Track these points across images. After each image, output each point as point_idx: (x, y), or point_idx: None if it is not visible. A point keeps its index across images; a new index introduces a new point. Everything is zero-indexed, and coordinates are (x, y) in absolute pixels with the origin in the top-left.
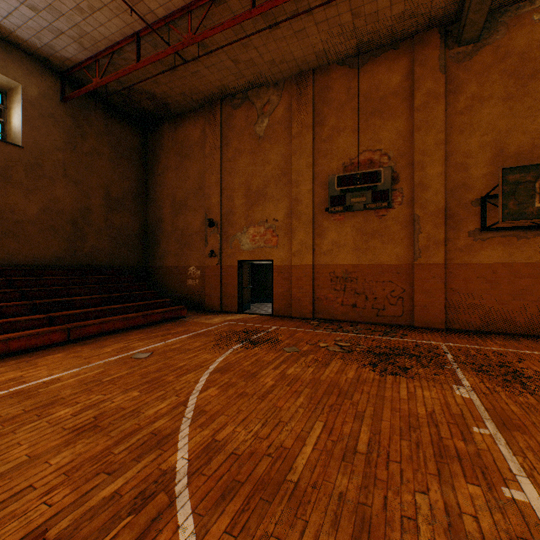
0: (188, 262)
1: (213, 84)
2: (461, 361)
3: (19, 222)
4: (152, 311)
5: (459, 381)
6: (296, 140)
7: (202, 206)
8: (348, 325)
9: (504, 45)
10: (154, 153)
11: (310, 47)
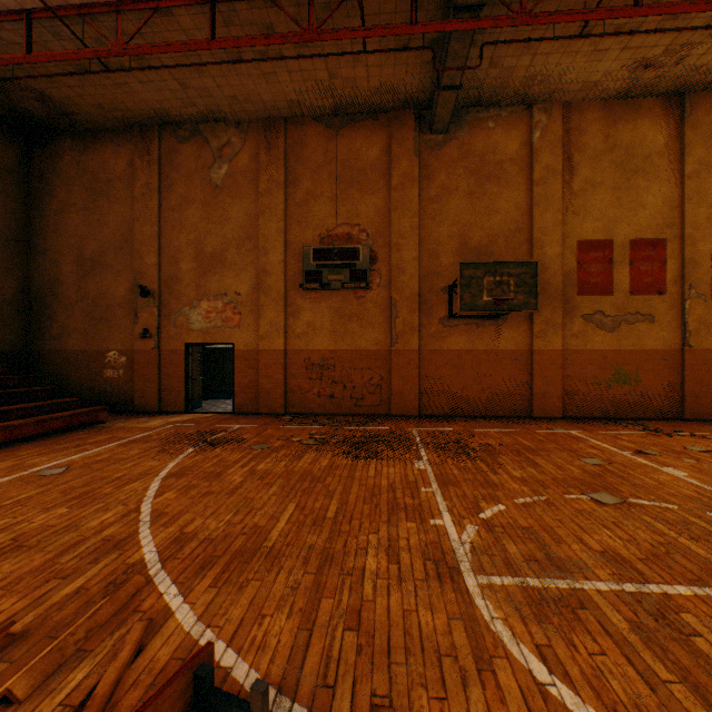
0: (106, 345)
1: (148, 104)
2: (426, 442)
3: None
4: (52, 416)
5: (420, 458)
6: (265, 198)
7: (129, 267)
8: (326, 418)
9: (468, 144)
10: (45, 181)
11: (281, 94)
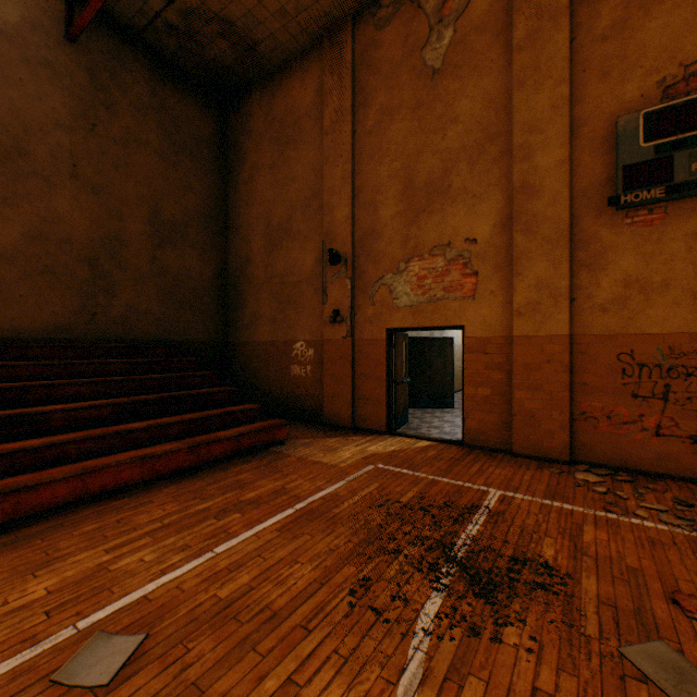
0: (292, 334)
1: None
2: None
3: None
4: (212, 436)
5: None
6: (524, 53)
7: (316, 228)
8: (694, 493)
9: None
10: (237, 148)
11: None
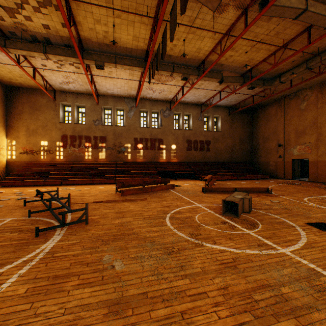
0: (269, 160)
1: (279, 95)
2: None
3: (220, 150)
4: (256, 175)
5: None
6: (319, 109)
7: (275, 138)
8: None
9: None
10: (255, 120)
11: (323, 76)
